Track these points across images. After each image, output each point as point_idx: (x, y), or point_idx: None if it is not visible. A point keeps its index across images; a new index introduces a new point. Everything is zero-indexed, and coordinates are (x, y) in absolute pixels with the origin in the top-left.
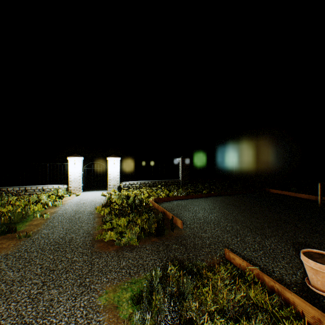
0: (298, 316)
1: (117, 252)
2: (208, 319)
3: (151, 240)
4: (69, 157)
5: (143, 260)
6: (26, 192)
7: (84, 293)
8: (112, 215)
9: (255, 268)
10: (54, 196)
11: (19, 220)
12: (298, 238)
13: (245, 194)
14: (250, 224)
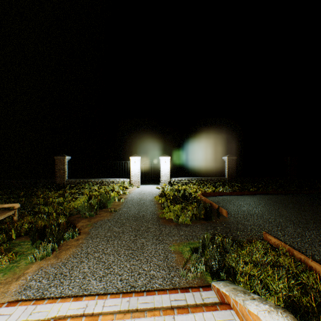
0: (318, 278)
1: (176, 226)
2: (242, 263)
3: (200, 222)
4: (131, 157)
5: (196, 233)
6: (102, 183)
7: (160, 243)
8: (168, 203)
9: (287, 245)
10: (122, 187)
11: (106, 201)
12: None
13: (298, 194)
14: (294, 219)
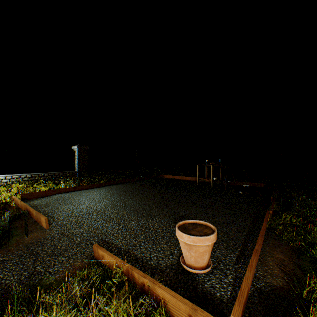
0: None
1: None
2: None
3: None
4: None
5: None
6: None
7: None
8: None
9: (126, 263)
10: None
11: None
12: (180, 213)
13: (143, 181)
14: (139, 207)
